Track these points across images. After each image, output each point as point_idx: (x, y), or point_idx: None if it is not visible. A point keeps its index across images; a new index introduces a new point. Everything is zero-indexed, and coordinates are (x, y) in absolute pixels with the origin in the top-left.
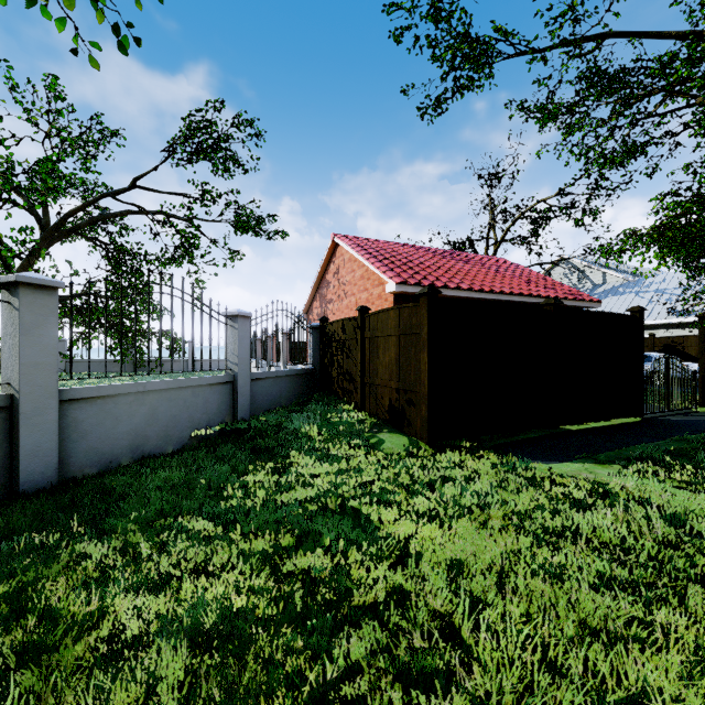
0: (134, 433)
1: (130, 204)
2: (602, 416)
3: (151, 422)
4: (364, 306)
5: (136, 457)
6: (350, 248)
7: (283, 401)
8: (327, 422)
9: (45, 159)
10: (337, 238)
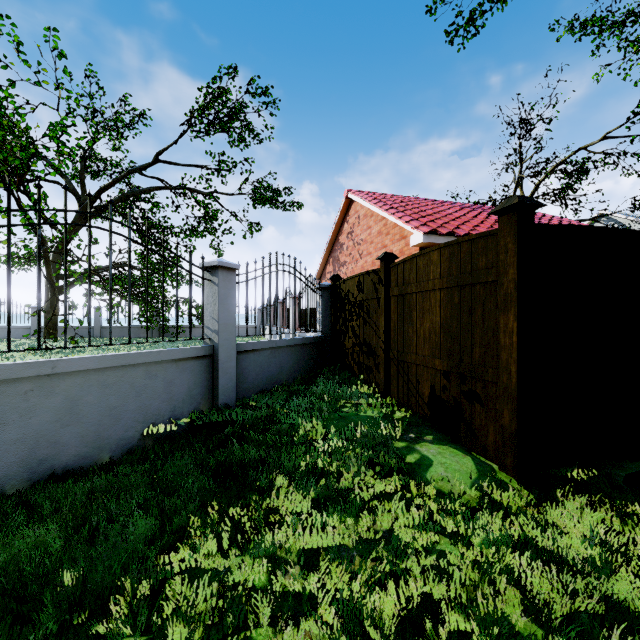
0: (34, 440)
1: (153, 177)
2: None
3: (68, 420)
4: (388, 253)
5: (36, 478)
6: (366, 201)
7: (284, 377)
8: (338, 415)
9: (56, 123)
10: (351, 193)
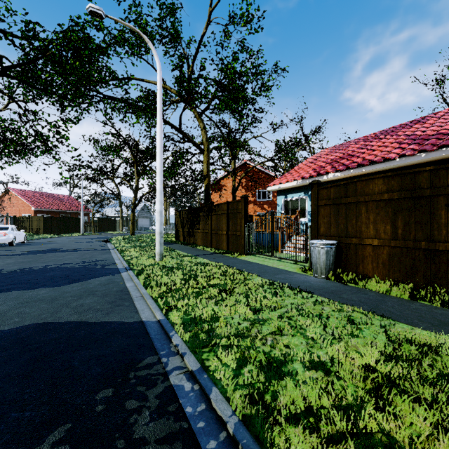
0: None
1: None
2: (75, 232)
3: None
4: (30, 215)
5: None
6: (18, 195)
7: None
8: None
9: None
10: (11, 190)
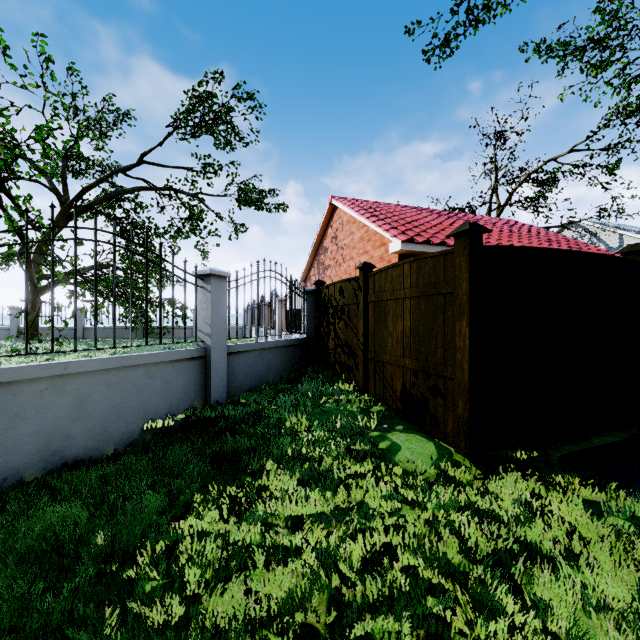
0: (49, 433)
1: (138, 178)
2: None
3: (78, 416)
4: (366, 263)
5: (51, 467)
6: (349, 208)
7: (271, 377)
8: (320, 410)
9: (42, 126)
10: (335, 200)
